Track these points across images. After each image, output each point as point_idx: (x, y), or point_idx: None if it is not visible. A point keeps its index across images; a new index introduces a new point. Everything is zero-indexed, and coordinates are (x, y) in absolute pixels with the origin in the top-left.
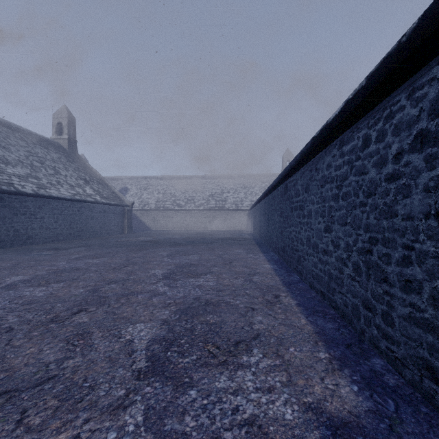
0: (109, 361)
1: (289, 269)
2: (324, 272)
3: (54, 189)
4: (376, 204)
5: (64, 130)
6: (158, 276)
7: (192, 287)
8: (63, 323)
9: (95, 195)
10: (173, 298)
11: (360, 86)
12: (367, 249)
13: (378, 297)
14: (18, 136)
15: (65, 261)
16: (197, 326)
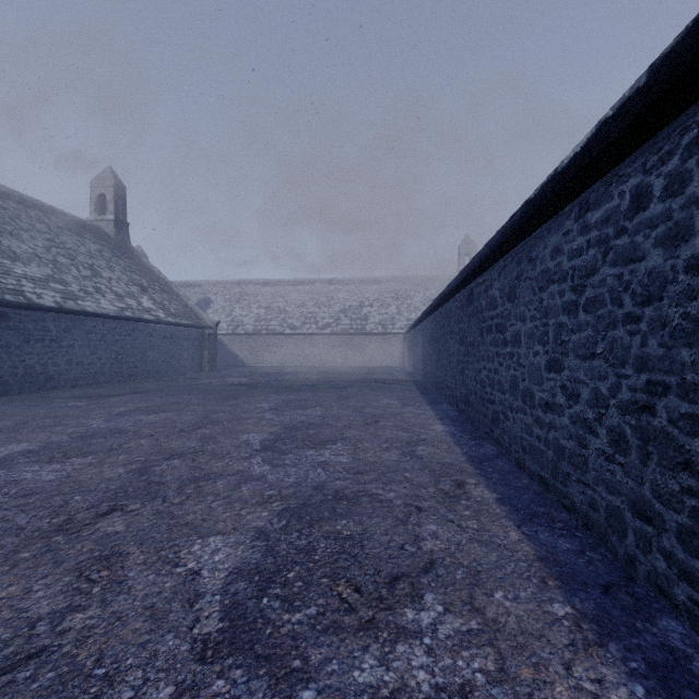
0: (150, 618)
1: (476, 434)
2: (545, 443)
3: (90, 301)
4: (663, 318)
5: (108, 207)
6: (253, 446)
7: (311, 466)
8: (78, 534)
9: (156, 310)
10: (278, 487)
11: (633, 88)
12: (642, 404)
13: (668, 498)
14: (34, 215)
15: (102, 418)
16: (318, 544)
